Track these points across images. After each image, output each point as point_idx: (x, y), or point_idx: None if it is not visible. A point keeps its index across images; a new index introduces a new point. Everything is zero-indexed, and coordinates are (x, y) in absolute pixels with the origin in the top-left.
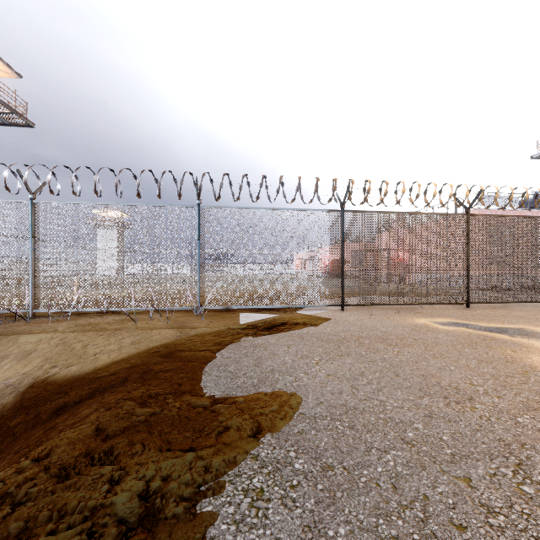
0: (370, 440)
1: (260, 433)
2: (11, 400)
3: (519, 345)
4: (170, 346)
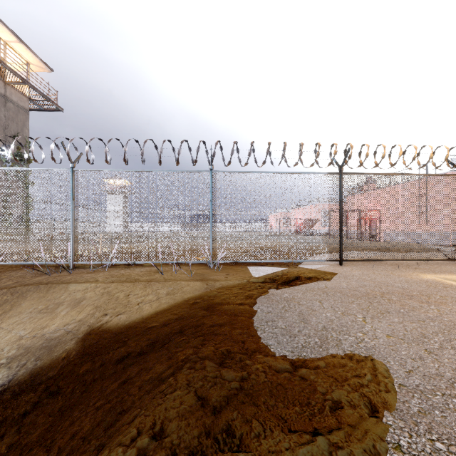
0: None
1: (376, 411)
2: (73, 346)
3: None
4: (205, 298)
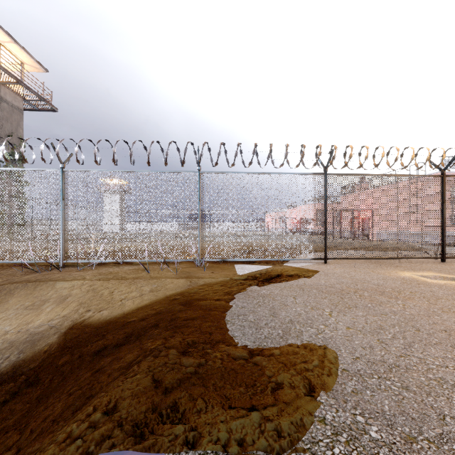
0: (436, 405)
1: (313, 391)
2: (55, 340)
3: None
4: (185, 294)
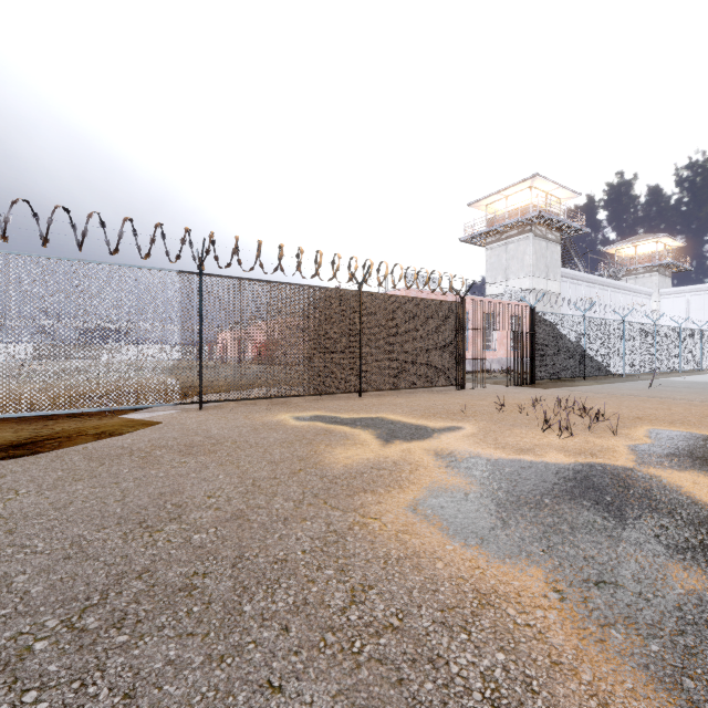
0: None
1: None
2: None
3: (344, 438)
4: None
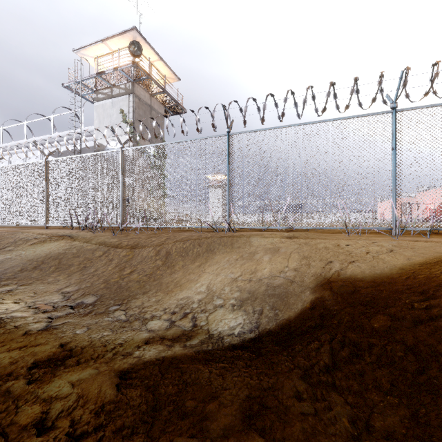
0: None
1: None
2: (312, 296)
3: None
4: None
